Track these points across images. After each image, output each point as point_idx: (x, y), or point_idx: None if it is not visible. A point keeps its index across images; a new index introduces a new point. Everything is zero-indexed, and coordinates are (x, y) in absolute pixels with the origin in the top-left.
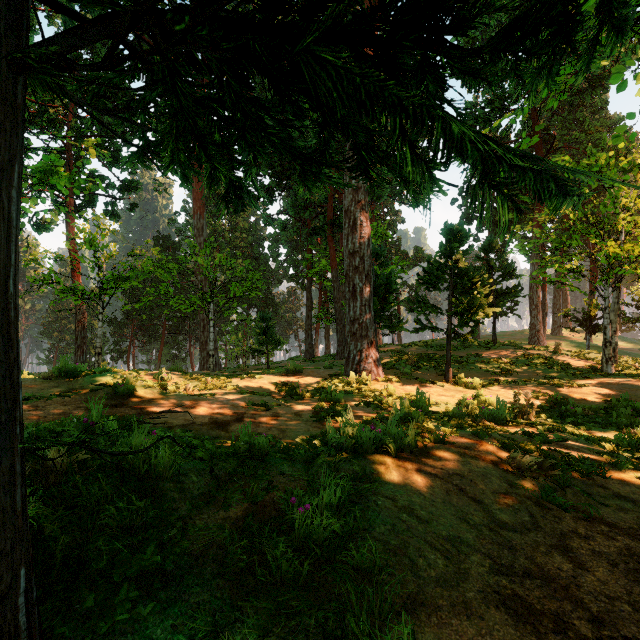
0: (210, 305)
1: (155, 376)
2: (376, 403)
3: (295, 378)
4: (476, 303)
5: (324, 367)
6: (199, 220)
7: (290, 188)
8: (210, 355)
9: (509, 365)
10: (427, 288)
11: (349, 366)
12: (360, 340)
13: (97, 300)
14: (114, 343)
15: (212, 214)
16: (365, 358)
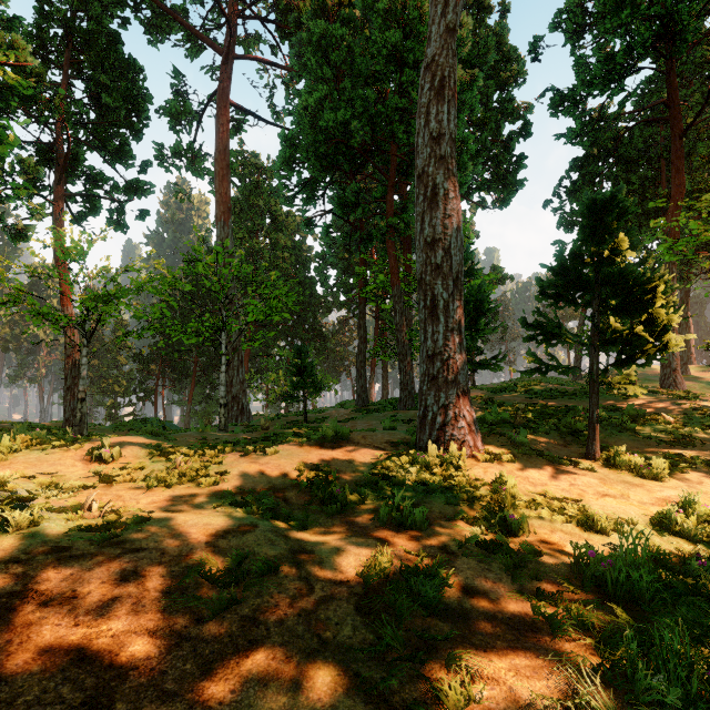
0: (221, 334)
1: (93, 451)
2: (505, 544)
3: (335, 452)
4: (657, 324)
5: (383, 427)
6: (223, 228)
7: (337, 181)
8: (221, 404)
9: (680, 427)
10: (553, 302)
11: (425, 432)
12: (444, 388)
13: (80, 328)
14: (139, 381)
15: (249, 230)
16: (453, 419)
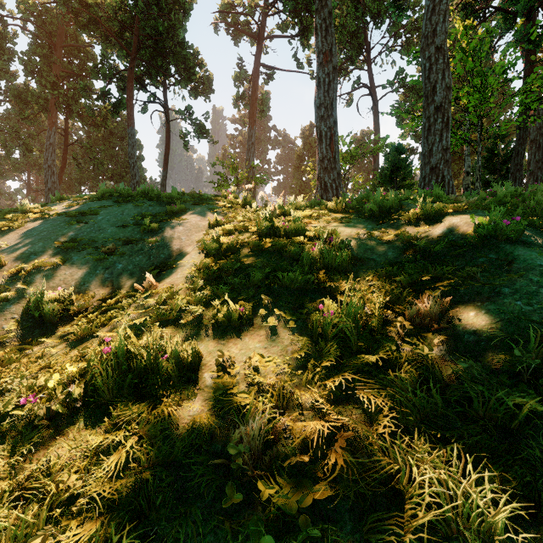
0: None
1: None
2: None
3: None
4: None
5: None
6: None
7: None
8: None
9: None
10: None
11: None
12: None
13: None
14: None
15: None
16: None
